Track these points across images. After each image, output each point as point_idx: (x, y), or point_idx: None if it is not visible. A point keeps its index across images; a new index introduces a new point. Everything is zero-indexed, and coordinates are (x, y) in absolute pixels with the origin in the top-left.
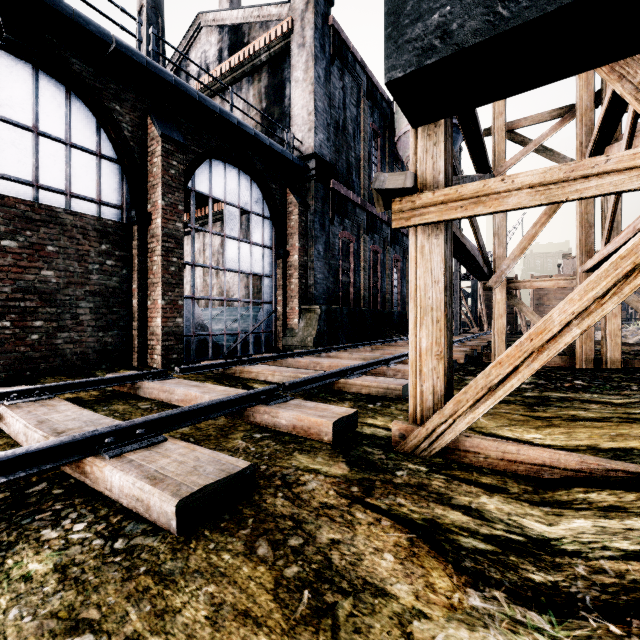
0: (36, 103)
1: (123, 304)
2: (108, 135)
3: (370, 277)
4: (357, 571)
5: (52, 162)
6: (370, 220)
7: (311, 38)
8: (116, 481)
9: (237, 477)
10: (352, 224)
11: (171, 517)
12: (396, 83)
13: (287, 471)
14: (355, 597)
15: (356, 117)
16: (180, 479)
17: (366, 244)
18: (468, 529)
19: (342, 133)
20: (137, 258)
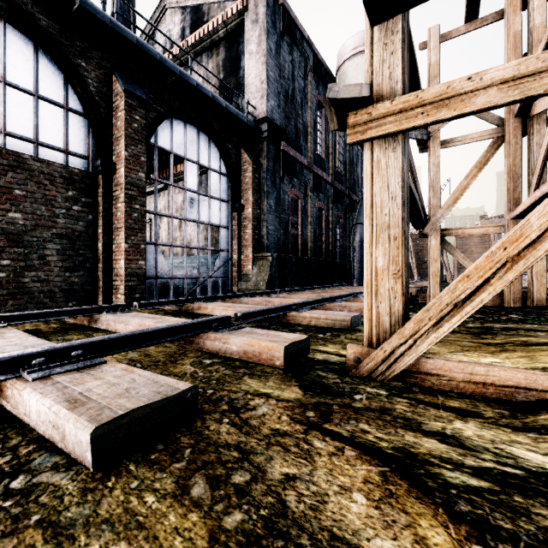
0: (4, 55)
1: (89, 247)
2: (74, 89)
3: (316, 231)
4: (320, 519)
5: (20, 111)
6: (316, 180)
7: (263, 14)
8: (33, 405)
9: (175, 400)
10: (300, 183)
11: (86, 448)
12: None
13: (235, 395)
14: None
15: (303, 88)
16: (105, 402)
17: (312, 201)
18: (450, 460)
19: (291, 102)
20: (102, 205)
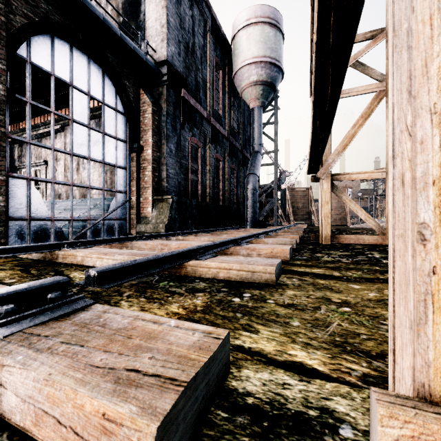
0: None
1: None
2: None
3: (214, 179)
4: None
5: None
6: (214, 133)
7: None
8: None
9: None
10: (200, 133)
11: None
12: None
13: None
14: None
15: (203, 46)
16: None
17: (211, 151)
18: None
19: (191, 54)
20: None
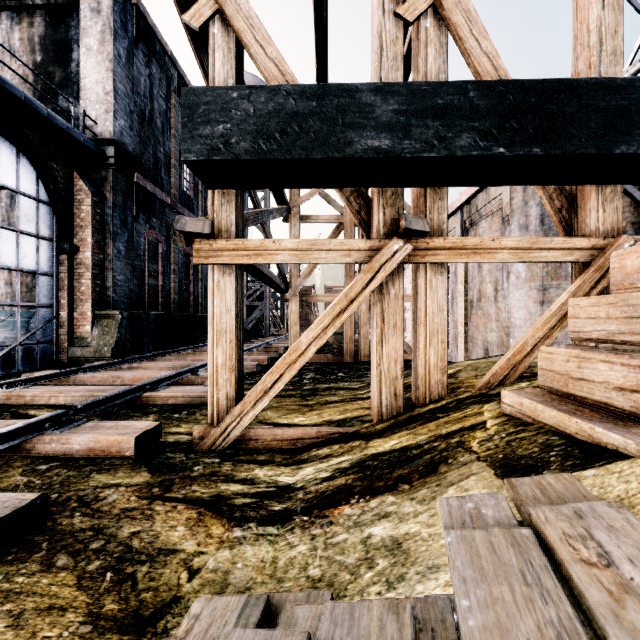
0: None
1: None
2: None
3: (182, 280)
4: (154, 545)
5: None
6: None
7: (109, 8)
8: None
9: (25, 509)
10: (161, 224)
11: None
12: (191, 162)
13: (84, 492)
14: (152, 562)
15: (166, 111)
16: None
17: (177, 246)
18: (242, 493)
19: (149, 124)
20: None
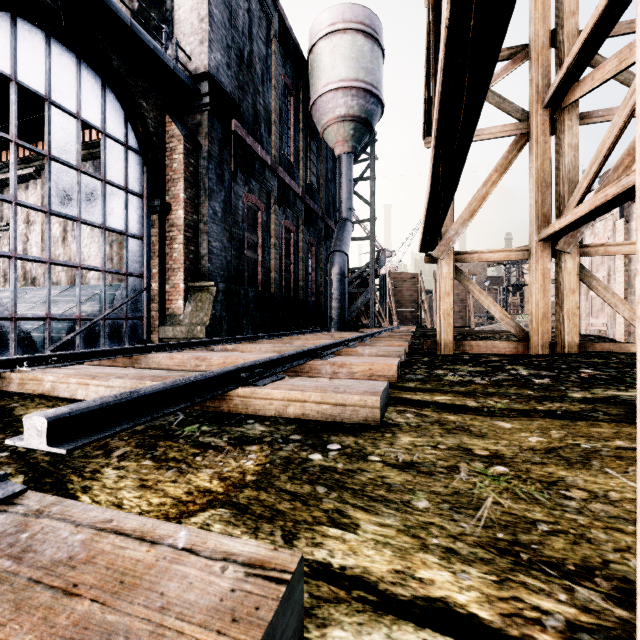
0: None
1: None
2: None
3: (282, 258)
4: None
5: None
6: (282, 189)
7: None
8: None
9: None
10: (260, 188)
11: None
12: None
13: None
14: None
15: (265, 58)
16: None
17: (277, 217)
18: None
19: (247, 68)
20: None
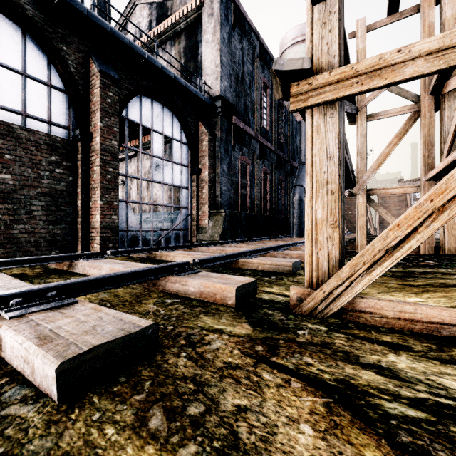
0: None
1: (69, 204)
2: (57, 70)
3: (262, 191)
4: (270, 451)
5: (9, 88)
6: (262, 149)
7: (218, 9)
8: (8, 341)
9: (137, 336)
10: (248, 151)
11: (52, 382)
12: None
13: (192, 331)
14: None
15: (251, 72)
16: (72, 339)
17: (259, 166)
18: (388, 391)
19: (241, 83)
20: (81, 168)
